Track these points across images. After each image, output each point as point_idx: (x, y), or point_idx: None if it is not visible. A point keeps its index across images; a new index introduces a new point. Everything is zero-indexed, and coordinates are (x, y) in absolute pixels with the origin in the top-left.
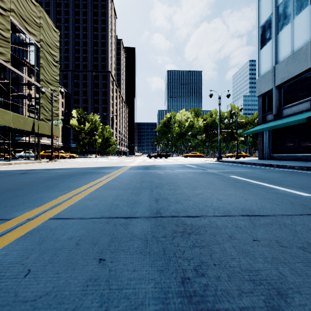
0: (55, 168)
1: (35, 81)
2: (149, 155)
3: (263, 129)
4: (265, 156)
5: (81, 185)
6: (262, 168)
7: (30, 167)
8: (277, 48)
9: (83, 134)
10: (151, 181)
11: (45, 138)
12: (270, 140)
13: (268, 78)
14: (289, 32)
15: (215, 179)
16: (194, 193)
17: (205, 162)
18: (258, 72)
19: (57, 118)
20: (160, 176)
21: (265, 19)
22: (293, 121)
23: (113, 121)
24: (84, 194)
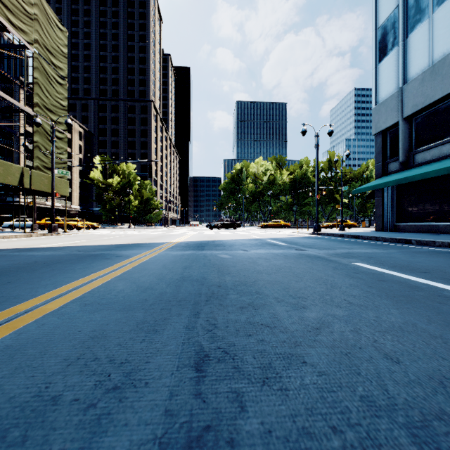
0: (41, 247)
1: (24, 106)
2: (210, 225)
3: (386, 184)
4: (386, 226)
5: (37, 294)
6: (396, 247)
7: (0, 245)
8: (406, 60)
9: (110, 193)
10: (201, 280)
11: (45, 198)
12: (394, 202)
13: (392, 107)
14: (425, 34)
15: (332, 271)
16: (305, 321)
17: (295, 235)
18: (375, 97)
19: (63, 166)
20: (222, 264)
21: (386, 15)
22: (437, 170)
23: (151, 170)
24: (6, 330)
